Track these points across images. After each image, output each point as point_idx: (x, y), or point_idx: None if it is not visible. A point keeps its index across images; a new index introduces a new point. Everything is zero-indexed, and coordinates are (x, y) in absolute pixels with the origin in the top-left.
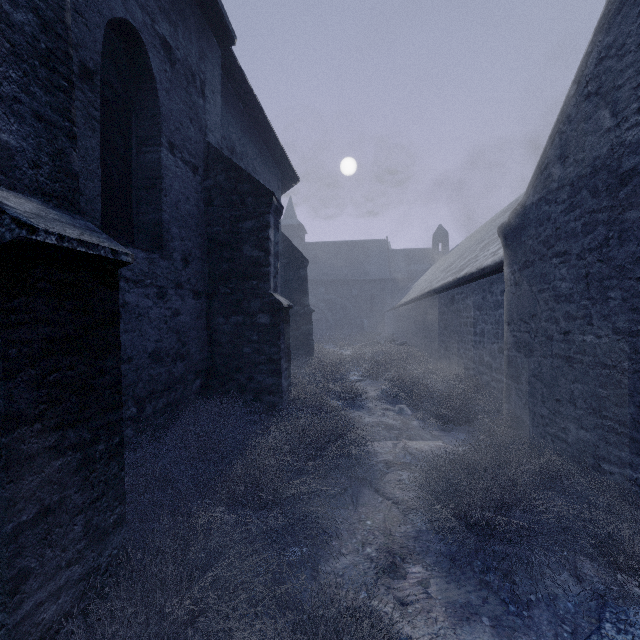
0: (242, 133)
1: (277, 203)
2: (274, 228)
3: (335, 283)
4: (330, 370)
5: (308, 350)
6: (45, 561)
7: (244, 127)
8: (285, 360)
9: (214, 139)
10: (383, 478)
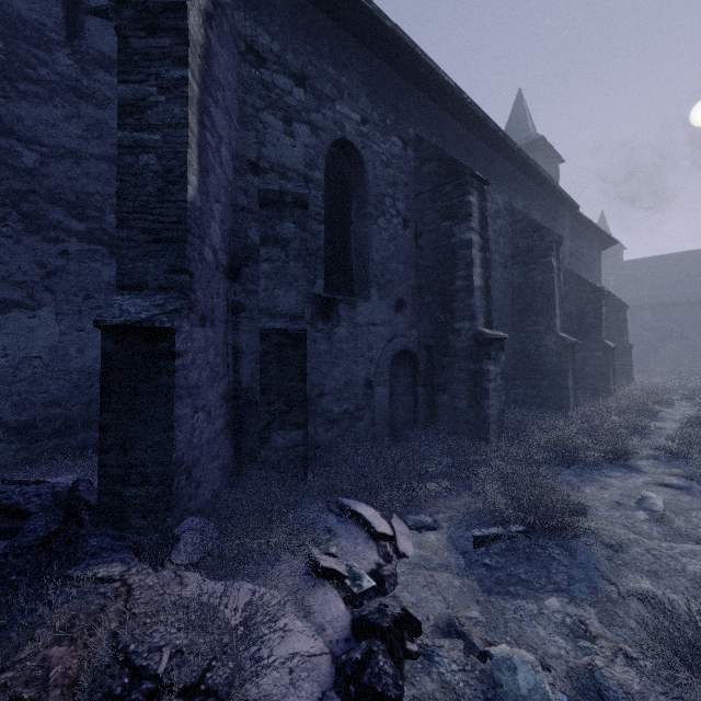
0: (575, 238)
1: (606, 293)
2: (604, 306)
3: (669, 307)
4: (647, 389)
5: (627, 377)
6: (571, 396)
7: (576, 233)
8: (612, 375)
9: (566, 262)
10: (667, 422)
